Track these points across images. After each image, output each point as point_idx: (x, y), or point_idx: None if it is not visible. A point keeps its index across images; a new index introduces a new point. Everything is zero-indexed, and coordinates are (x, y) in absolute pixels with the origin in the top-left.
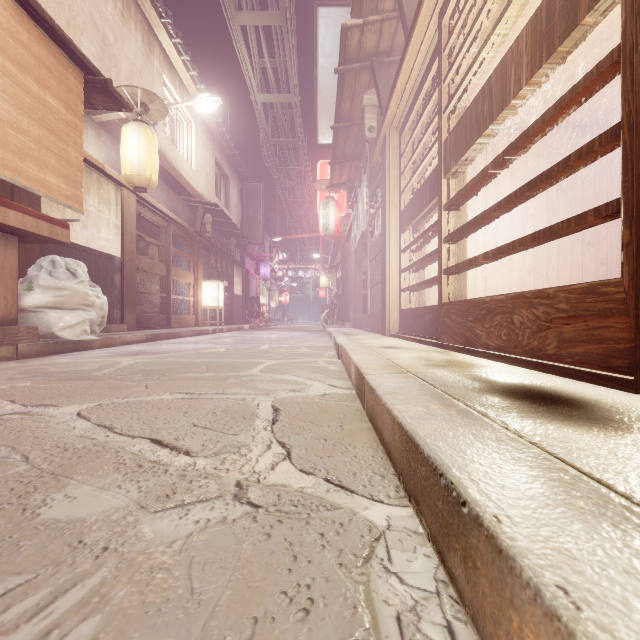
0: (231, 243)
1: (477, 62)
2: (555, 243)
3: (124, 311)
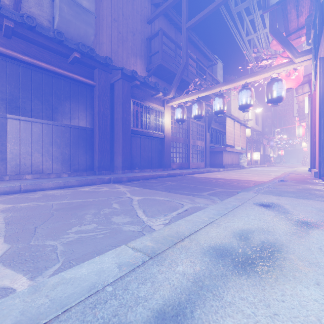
0: (259, 137)
1: None
2: None
3: None
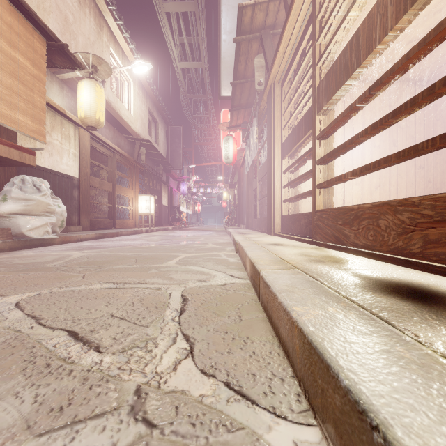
0: (159, 168)
1: (345, 20)
2: (395, 167)
3: (80, 217)
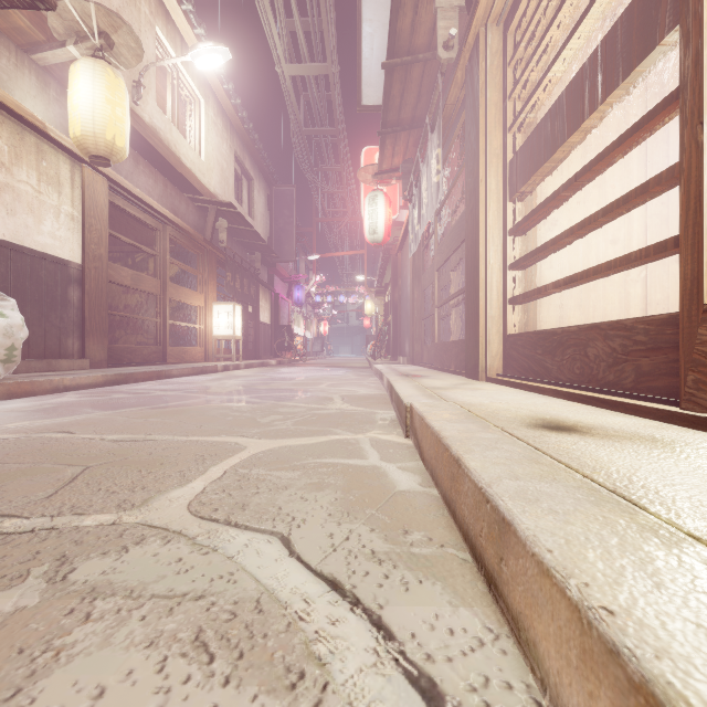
0: (255, 259)
1: None
2: None
3: (86, 340)
